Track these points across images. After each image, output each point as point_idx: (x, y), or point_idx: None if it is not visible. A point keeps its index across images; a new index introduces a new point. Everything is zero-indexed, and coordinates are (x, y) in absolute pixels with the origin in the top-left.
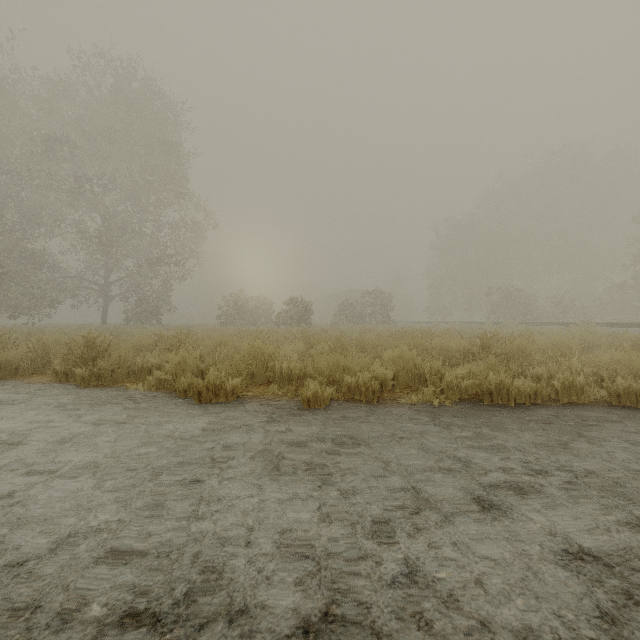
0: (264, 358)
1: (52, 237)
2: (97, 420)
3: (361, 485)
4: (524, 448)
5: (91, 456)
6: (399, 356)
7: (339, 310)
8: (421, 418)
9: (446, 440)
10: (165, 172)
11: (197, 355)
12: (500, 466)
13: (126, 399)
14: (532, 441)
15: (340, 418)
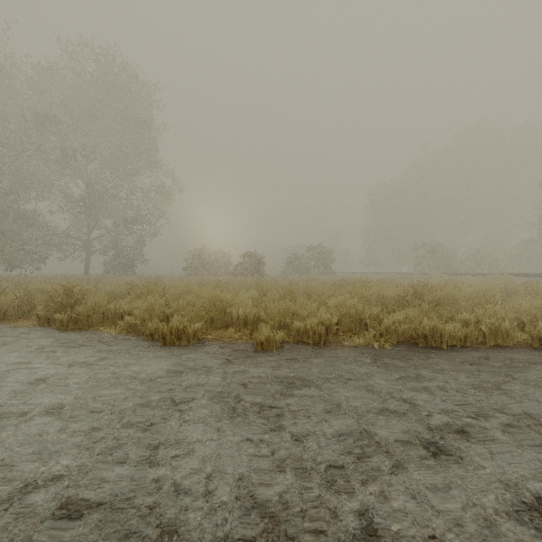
0: (222, 305)
1: (42, 200)
2: (70, 362)
3: (312, 427)
4: (461, 389)
5: (61, 397)
6: (342, 303)
7: (287, 262)
8: (364, 360)
9: (388, 381)
10: (139, 144)
11: (163, 302)
12: (441, 408)
13: (99, 342)
14: (467, 382)
15: (290, 360)
